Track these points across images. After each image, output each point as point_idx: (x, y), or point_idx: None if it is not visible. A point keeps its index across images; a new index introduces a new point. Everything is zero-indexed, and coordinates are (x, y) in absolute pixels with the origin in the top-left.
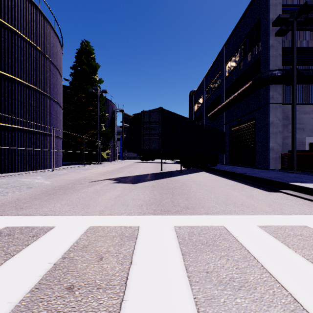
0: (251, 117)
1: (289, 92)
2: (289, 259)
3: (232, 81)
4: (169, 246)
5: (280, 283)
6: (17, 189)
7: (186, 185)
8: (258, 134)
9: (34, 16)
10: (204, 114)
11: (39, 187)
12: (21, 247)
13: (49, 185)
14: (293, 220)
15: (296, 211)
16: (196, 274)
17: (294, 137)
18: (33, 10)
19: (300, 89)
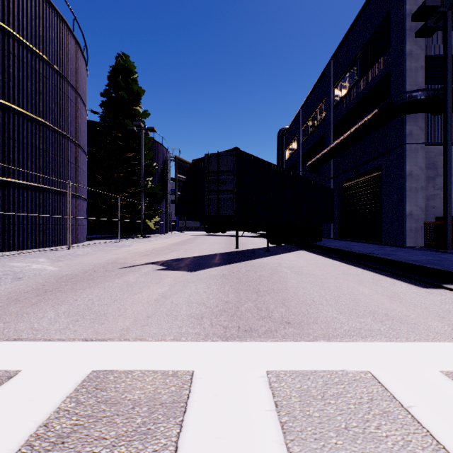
0: (375, 165)
1: (437, 126)
2: None
3: (344, 112)
4: (260, 441)
5: None
6: None
7: (278, 273)
8: (387, 191)
9: (41, 10)
10: (300, 163)
11: (35, 277)
12: None
13: (53, 274)
14: None
15: None
16: None
17: (448, 196)
18: (39, 0)
19: None
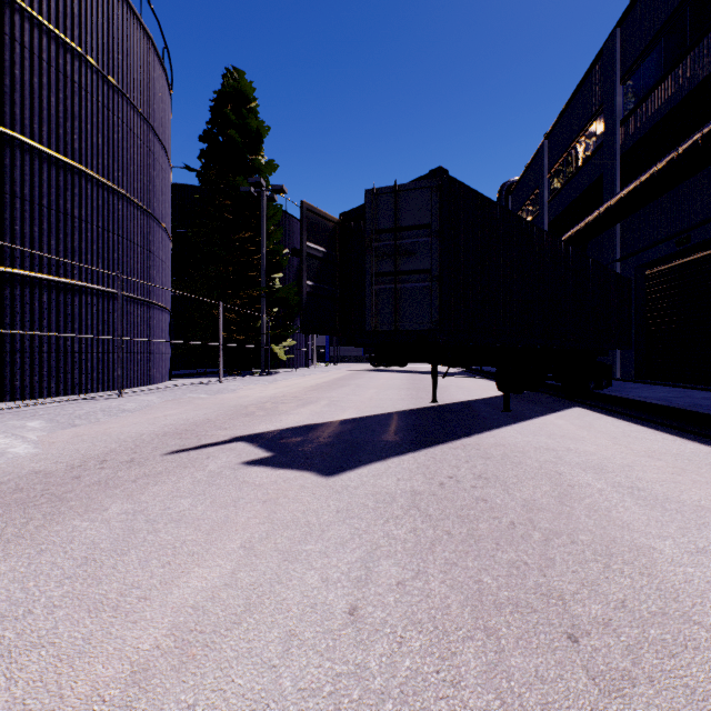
0: None
1: None
2: None
3: (650, 125)
4: None
5: None
6: None
7: (578, 497)
8: None
9: None
10: None
11: None
12: None
13: (2, 469)
14: None
15: None
16: None
17: None
18: None
19: None
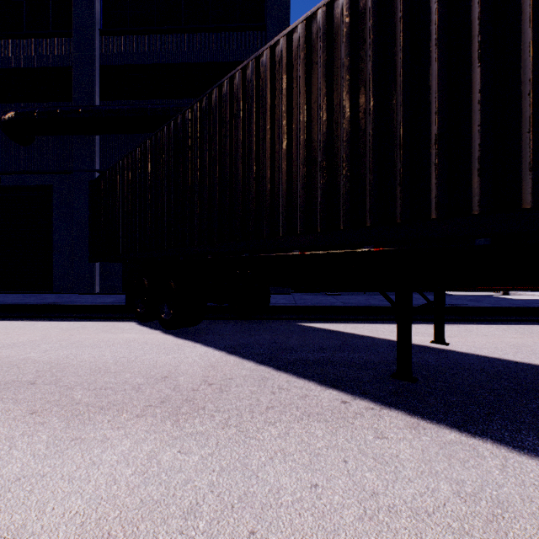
0: None
1: None
2: None
3: (144, 61)
4: None
5: None
6: None
7: None
8: None
9: None
10: None
11: None
12: None
13: None
14: None
15: None
16: None
17: None
18: None
19: None
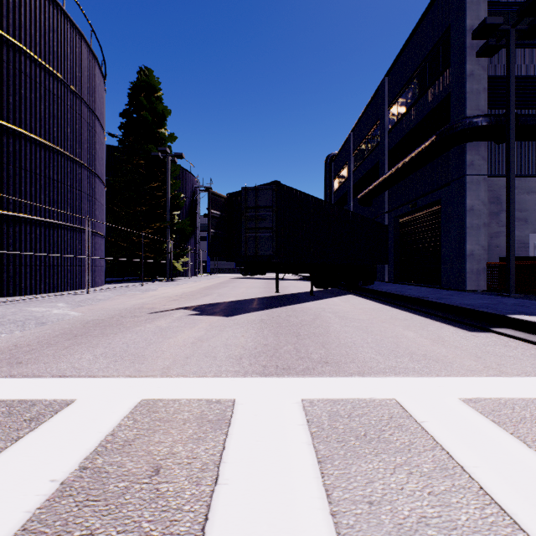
0: (434, 199)
1: (501, 155)
2: (533, 472)
3: (400, 138)
4: (292, 443)
5: (525, 530)
6: (19, 325)
7: (320, 318)
8: (446, 228)
9: (55, 22)
10: (351, 195)
11: (59, 323)
12: (3, 444)
13: (77, 319)
14: (526, 388)
15: (527, 368)
16: (348, 508)
17: (511, 234)
18: (54, 11)
19: (519, 149)
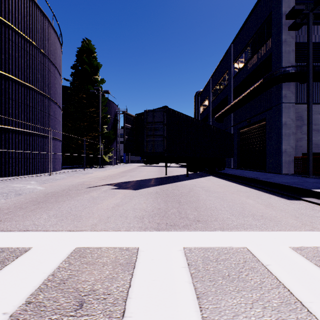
0: (261, 117)
1: (303, 91)
2: None
3: (241, 81)
4: (178, 282)
5: None
6: (4, 196)
7: (193, 191)
8: (269, 136)
9: (31, 10)
10: (211, 116)
11: (30, 194)
12: None
13: (42, 191)
14: None
15: None
16: None
17: (310, 139)
18: (29, 3)
19: (314, 87)
